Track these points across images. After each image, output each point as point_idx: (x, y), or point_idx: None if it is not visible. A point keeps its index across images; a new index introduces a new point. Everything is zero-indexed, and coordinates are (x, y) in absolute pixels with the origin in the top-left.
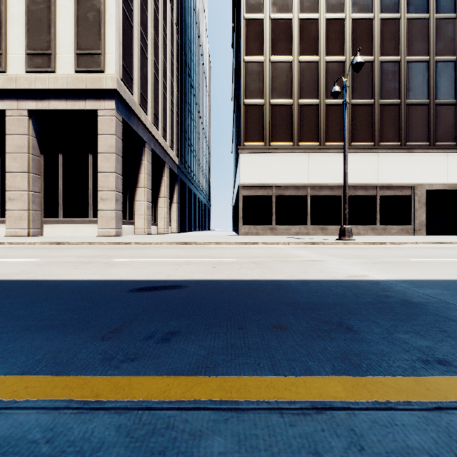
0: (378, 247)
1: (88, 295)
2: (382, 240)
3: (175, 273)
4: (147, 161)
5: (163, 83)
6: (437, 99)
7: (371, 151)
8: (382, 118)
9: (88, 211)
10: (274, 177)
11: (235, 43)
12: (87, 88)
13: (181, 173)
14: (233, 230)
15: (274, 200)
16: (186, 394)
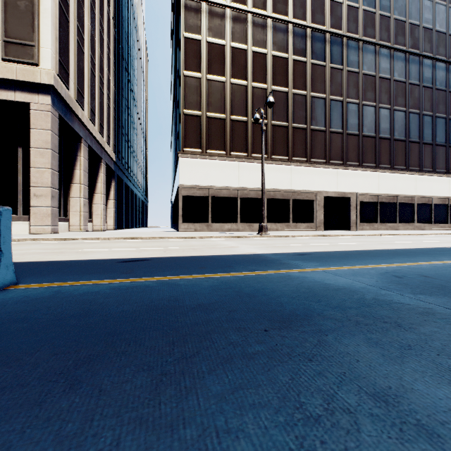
0: (281, 239)
1: (94, 265)
2: (288, 234)
3: (139, 255)
4: (83, 156)
5: (99, 78)
6: (331, 128)
7: (286, 163)
8: (294, 138)
9: (17, 207)
10: (210, 180)
11: (175, 52)
12: (17, 79)
13: (118, 169)
14: (173, 227)
15: (210, 200)
16: (169, 278)
